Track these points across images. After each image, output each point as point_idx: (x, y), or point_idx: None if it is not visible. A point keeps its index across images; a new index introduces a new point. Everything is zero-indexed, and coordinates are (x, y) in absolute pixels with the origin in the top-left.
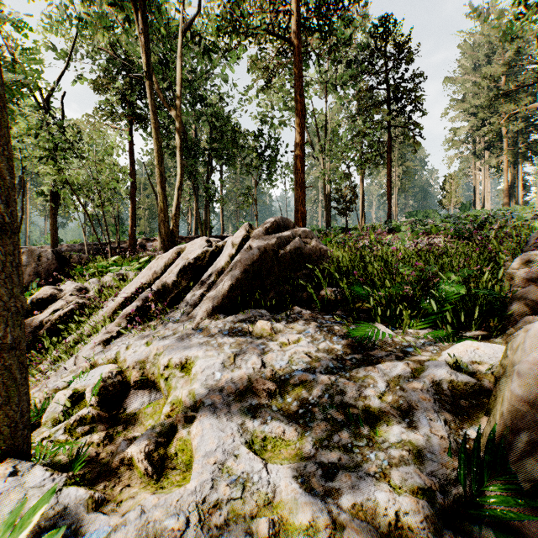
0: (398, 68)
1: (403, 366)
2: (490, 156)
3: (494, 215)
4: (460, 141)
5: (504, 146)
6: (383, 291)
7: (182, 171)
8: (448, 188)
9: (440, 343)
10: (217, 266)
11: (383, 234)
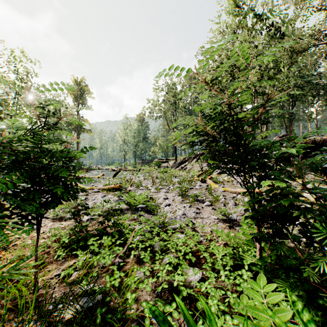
0: None
1: None
2: None
3: None
4: None
5: None
6: None
7: None
8: None
9: None
10: None
11: None
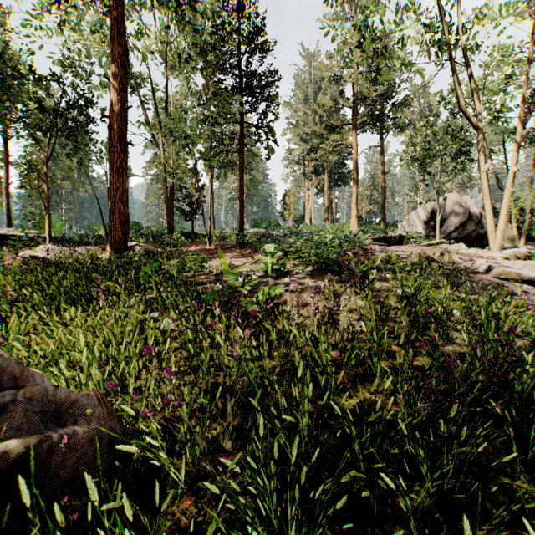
0: (251, 55)
1: None
2: (316, 179)
3: (339, 236)
4: (294, 161)
5: (326, 172)
6: None
7: None
8: (288, 202)
9: None
10: None
11: (236, 251)
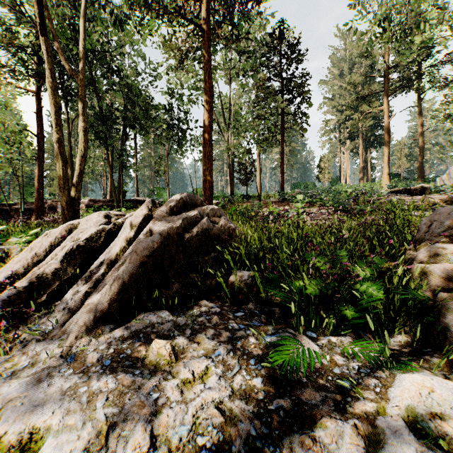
0: (289, 65)
1: (352, 433)
2: (351, 143)
3: (360, 190)
4: (330, 130)
5: (360, 137)
6: (297, 283)
7: (86, 136)
8: (323, 166)
9: (379, 371)
10: (111, 252)
11: (278, 204)
